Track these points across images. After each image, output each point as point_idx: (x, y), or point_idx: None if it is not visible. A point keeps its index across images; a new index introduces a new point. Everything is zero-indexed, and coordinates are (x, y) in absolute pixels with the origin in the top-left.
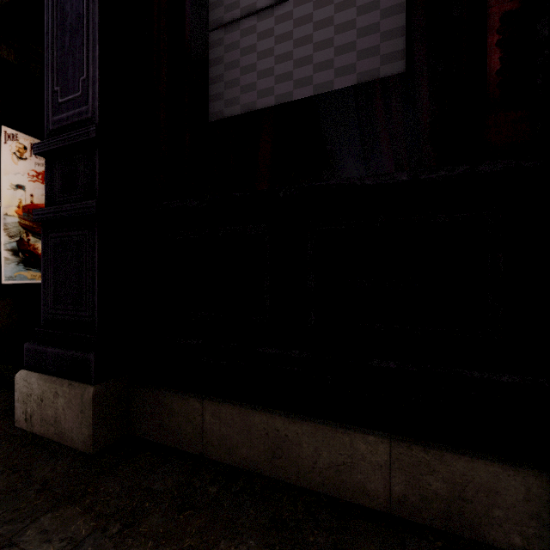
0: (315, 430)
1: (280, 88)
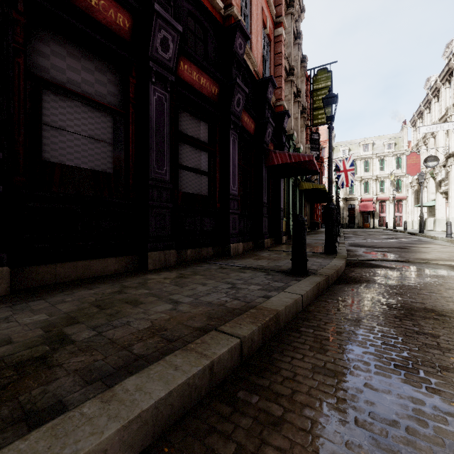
0: (98, 261)
1: (76, 161)
